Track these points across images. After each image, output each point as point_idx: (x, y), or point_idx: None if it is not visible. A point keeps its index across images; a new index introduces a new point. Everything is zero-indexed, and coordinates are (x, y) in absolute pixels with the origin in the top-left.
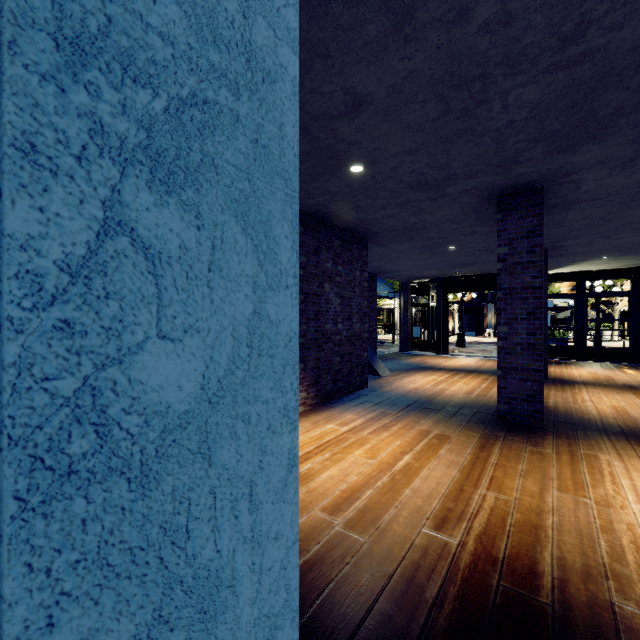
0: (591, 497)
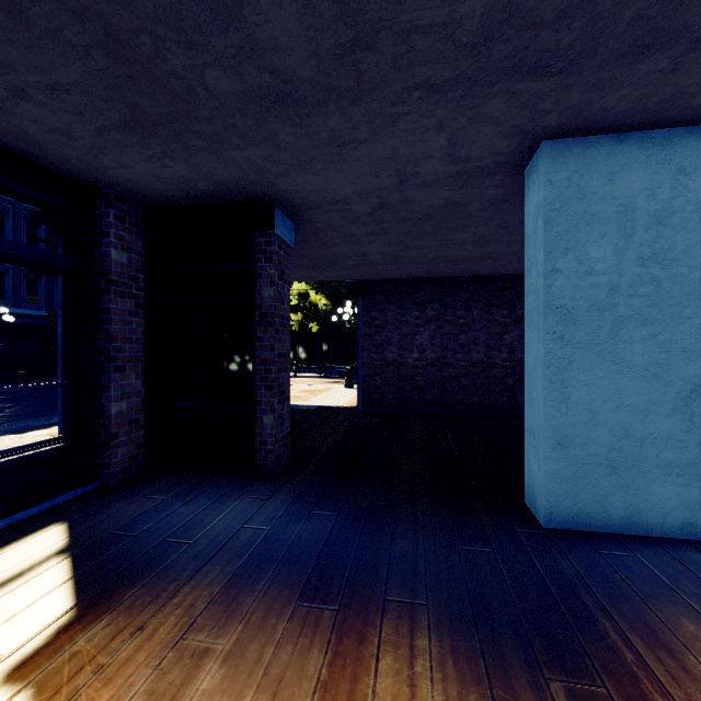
0: None
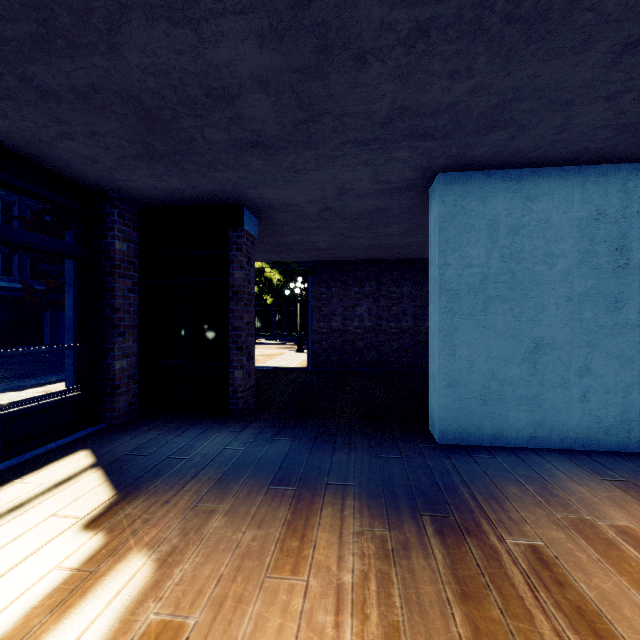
0: None
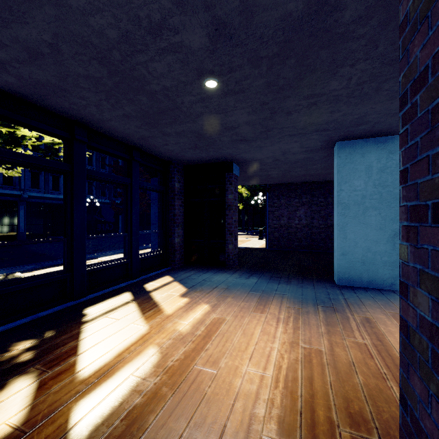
0: (300, 348)
